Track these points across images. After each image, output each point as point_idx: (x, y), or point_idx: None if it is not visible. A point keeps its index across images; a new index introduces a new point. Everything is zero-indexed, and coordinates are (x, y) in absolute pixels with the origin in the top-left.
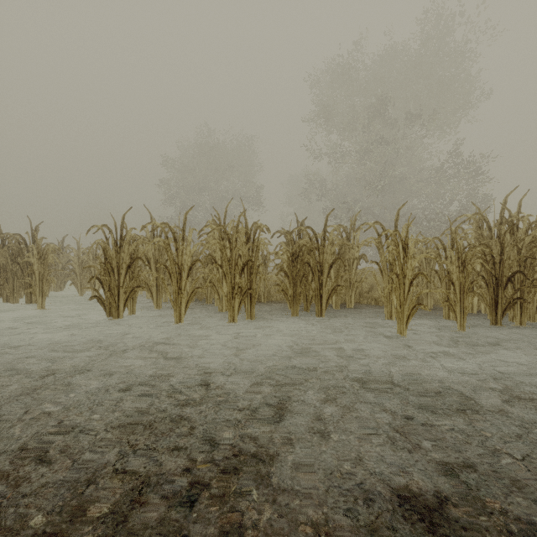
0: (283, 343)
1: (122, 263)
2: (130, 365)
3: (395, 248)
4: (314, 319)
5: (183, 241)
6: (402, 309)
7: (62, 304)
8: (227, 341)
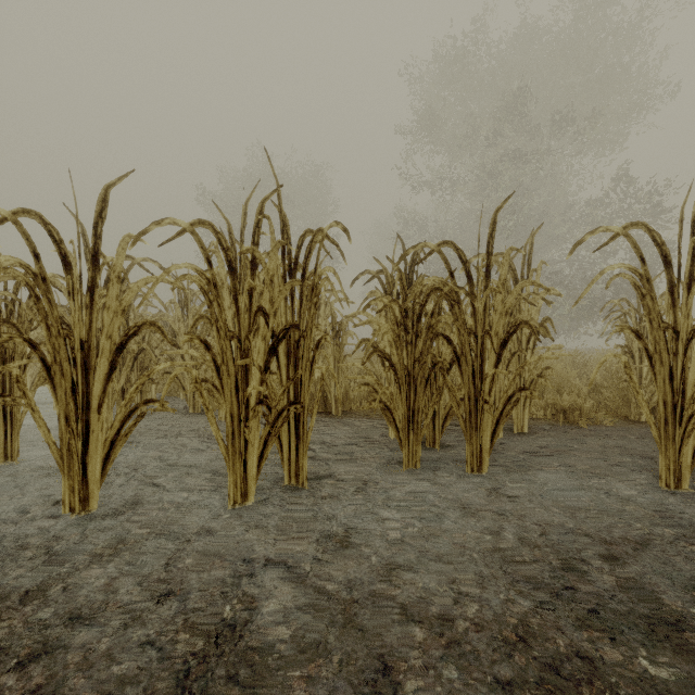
0: None
1: None
2: None
3: None
4: (463, 480)
5: (94, 267)
6: None
7: None
8: (152, 688)
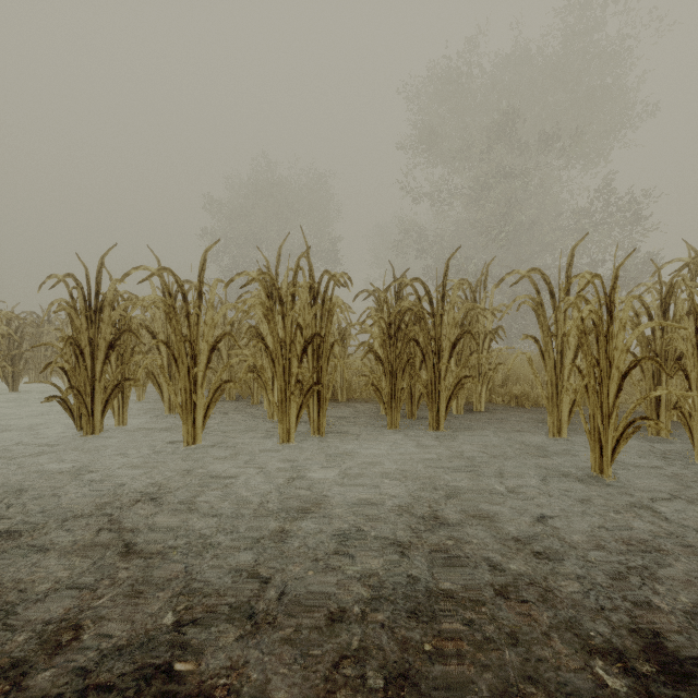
0: (378, 496)
1: (100, 340)
2: (28, 572)
3: (595, 309)
4: (426, 434)
5: (199, 300)
6: (605, 425)
7: (27, 405)
8: (269, 491)
